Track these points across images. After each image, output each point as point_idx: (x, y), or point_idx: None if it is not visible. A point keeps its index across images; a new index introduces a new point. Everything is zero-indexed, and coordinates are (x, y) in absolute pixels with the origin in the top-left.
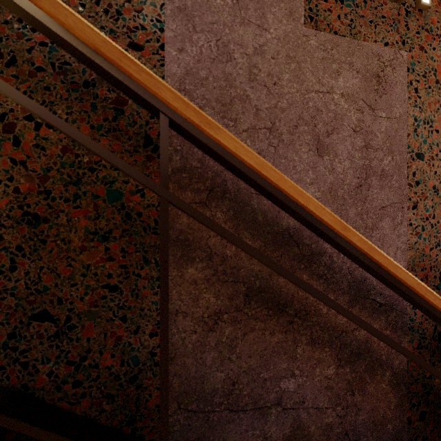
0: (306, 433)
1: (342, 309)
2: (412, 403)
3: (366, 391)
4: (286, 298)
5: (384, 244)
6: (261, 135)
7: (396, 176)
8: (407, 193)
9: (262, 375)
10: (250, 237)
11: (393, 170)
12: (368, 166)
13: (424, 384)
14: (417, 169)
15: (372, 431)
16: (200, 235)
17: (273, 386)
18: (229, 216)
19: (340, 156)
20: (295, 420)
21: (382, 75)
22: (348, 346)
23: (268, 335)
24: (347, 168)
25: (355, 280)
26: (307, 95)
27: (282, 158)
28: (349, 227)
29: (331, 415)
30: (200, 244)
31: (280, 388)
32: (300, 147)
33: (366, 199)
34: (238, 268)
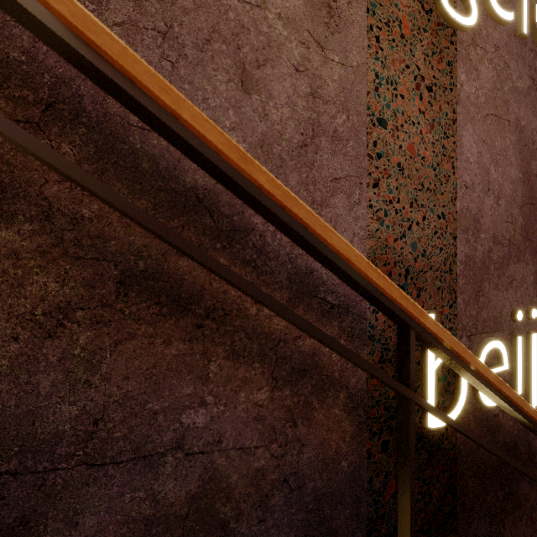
0: (224, 485)
1: (246, 284)
2: (373, 431)
3: (314, 419)
4: (191, 290)
5: (338, 228)
6: (148, 39)
7: (353, 141)
8: (367, 167)
9: (150, 405)
10: (128, 192)
11: (348, 133)
12: (317, 121)
13: (388, 406)
14: (379, 138)
15: (321, 472)
16: (28, 176)
17: (169, 421)
18: (88, 153)
19: (276, 100)
20: (207, 469)
21: (334, 6)
22: (288, 360)
23: (160, 344)
24: (287, 118)
25: (297, 271)
26: (226, 1)
27: (184, 81)
28: (251, 159)
29: (262, 456)
30: (28, 193)
31: (182, 423)
32: (214, 73)
33: (313, 165)
34: (105, 238)
